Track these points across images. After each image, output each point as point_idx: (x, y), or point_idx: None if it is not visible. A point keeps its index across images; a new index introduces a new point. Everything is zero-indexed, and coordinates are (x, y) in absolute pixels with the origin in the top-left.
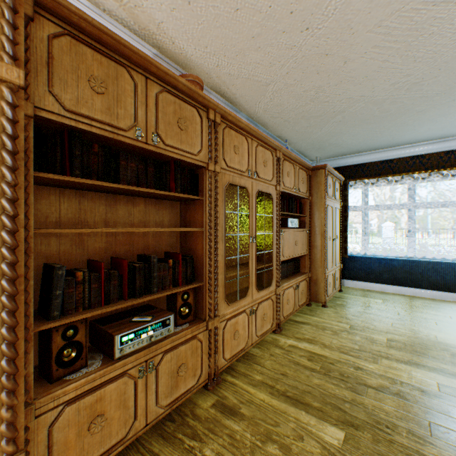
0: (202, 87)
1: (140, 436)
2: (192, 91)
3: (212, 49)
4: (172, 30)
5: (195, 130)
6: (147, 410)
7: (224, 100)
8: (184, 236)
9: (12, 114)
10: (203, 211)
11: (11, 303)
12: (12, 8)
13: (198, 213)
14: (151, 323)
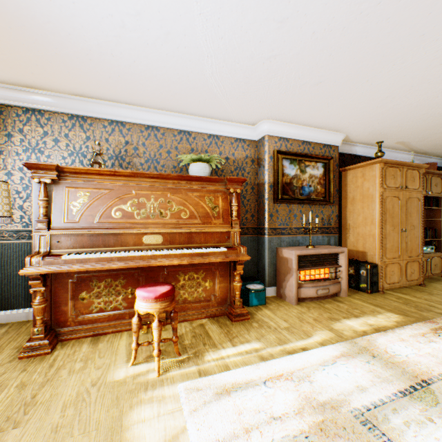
0: (436, 164)
1: (424, 279)
2: (439, 173)
3: (441, 149)
4: (426, 149)
5: (439, 185)
6: (427, 272)
7: (437, 158)
8: (427, 222)
9: (423, 199)
10: (440, 213)
11: (423, 231)
12: (422, 181)
13: (437, 213)
14: (428, 247)
